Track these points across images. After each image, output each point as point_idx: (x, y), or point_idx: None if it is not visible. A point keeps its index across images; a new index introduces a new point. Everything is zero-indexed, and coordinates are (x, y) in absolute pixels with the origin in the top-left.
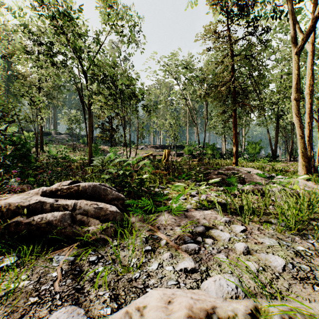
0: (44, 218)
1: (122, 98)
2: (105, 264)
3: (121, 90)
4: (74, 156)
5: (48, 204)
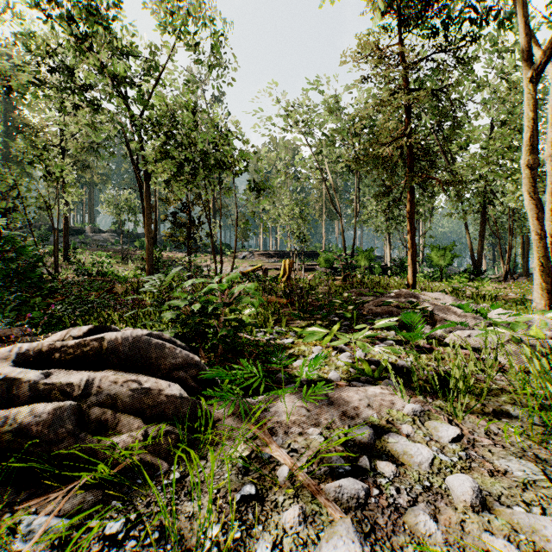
0: (10, 418)
1: (207, 168)
2: (142, 544)
3: (206, 153)
4: (122, 271)
5: (25, 384)
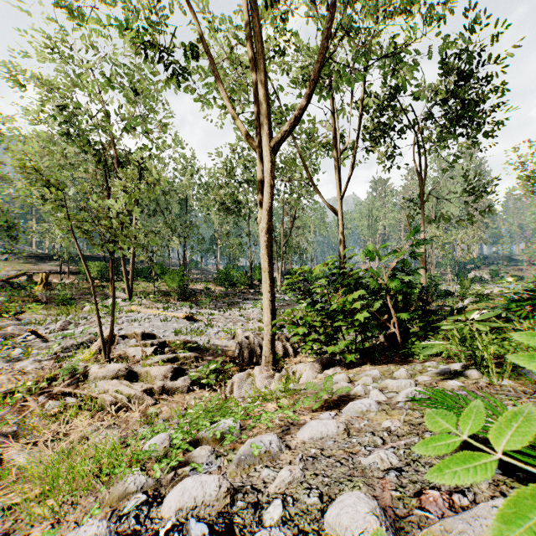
0: None
1: None
2: None
3: None
4: None
5: None
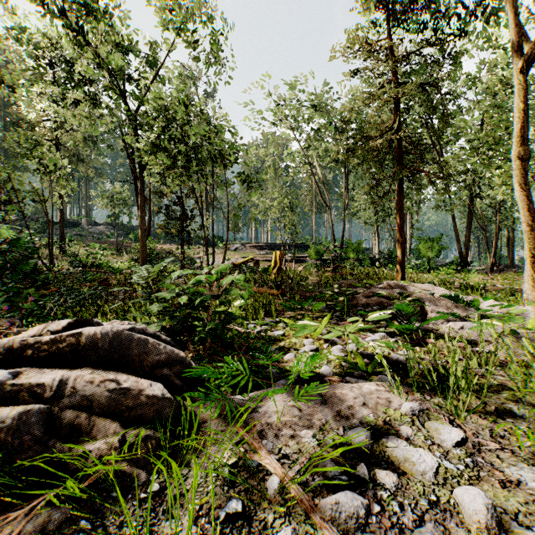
0: None
1: (200, 161)
2: None
3: (198, 146)
4: (116, 263)
5: None
